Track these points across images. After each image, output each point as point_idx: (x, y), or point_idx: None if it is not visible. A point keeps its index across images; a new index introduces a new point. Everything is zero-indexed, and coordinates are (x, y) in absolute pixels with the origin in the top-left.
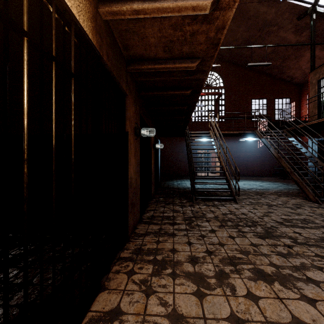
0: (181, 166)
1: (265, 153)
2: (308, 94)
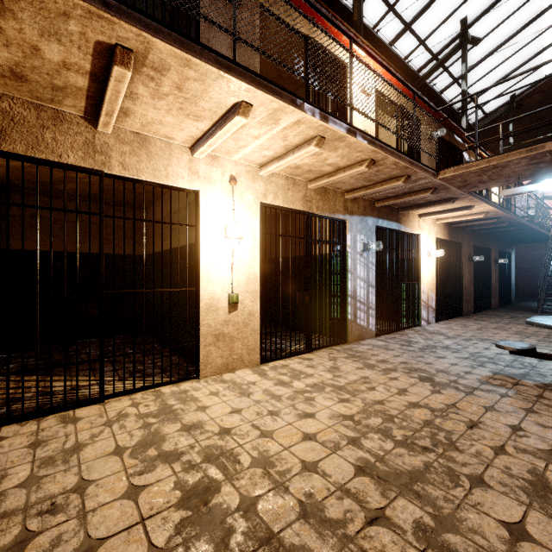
0: None
1: None
2: None
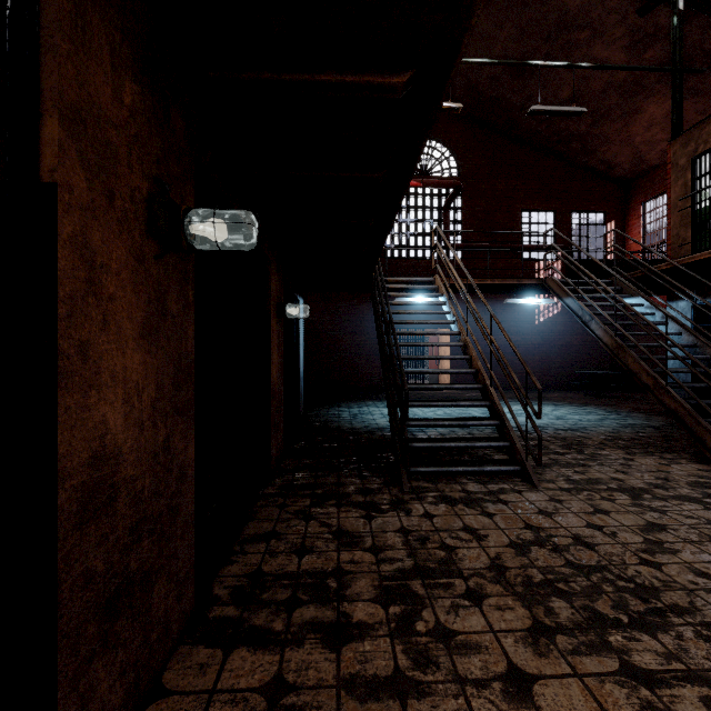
0: (360, 368)
1: (552, 336)
2: (643, 205)
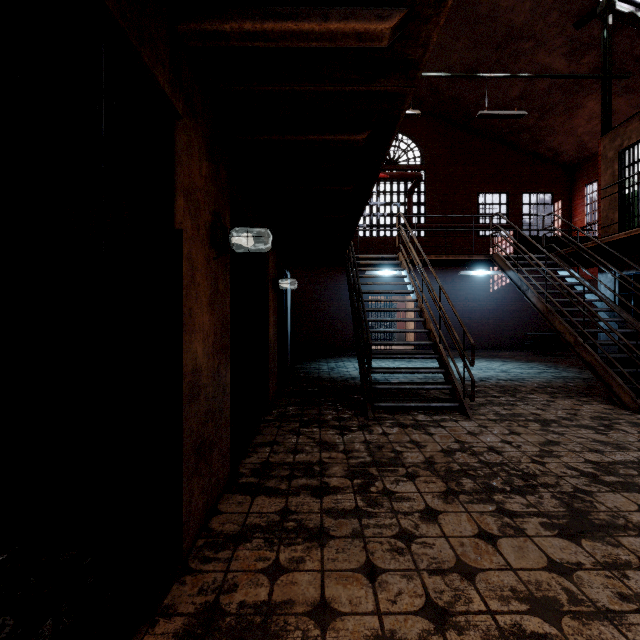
0: (337, 330)
1: (504, 302)
2: (586, 187)
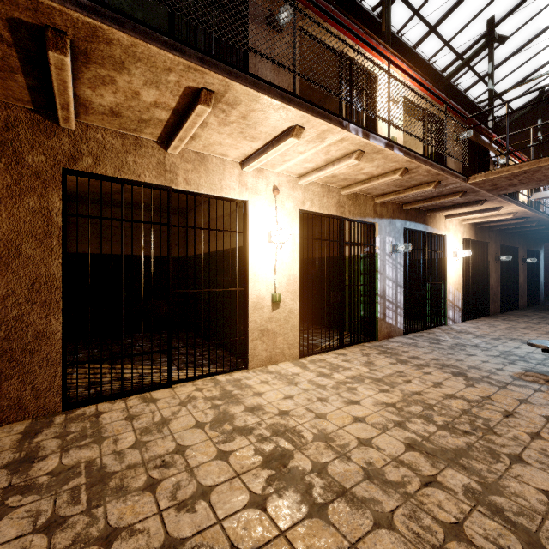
0: None
1: None
2: None
